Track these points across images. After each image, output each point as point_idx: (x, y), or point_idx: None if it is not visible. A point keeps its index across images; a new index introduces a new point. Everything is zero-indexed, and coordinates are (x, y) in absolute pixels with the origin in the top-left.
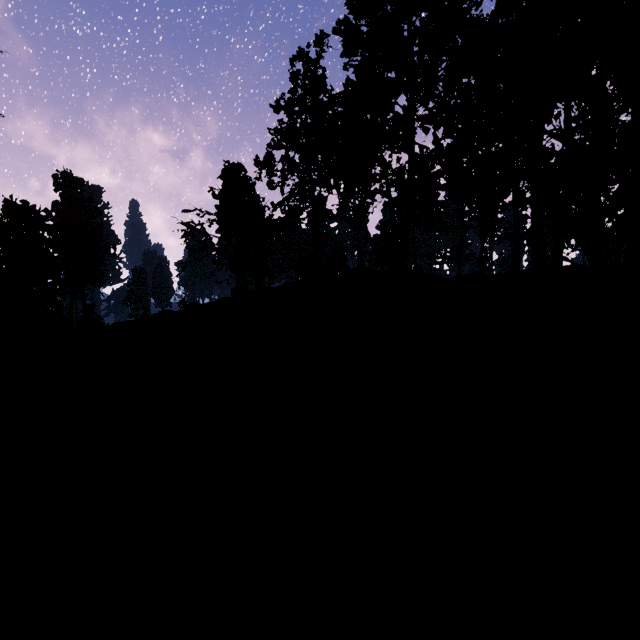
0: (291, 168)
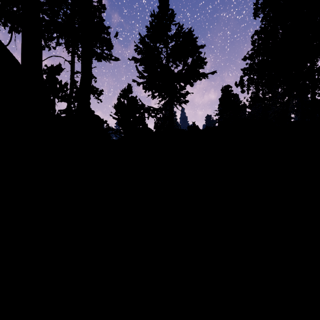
0: (251, 82)
